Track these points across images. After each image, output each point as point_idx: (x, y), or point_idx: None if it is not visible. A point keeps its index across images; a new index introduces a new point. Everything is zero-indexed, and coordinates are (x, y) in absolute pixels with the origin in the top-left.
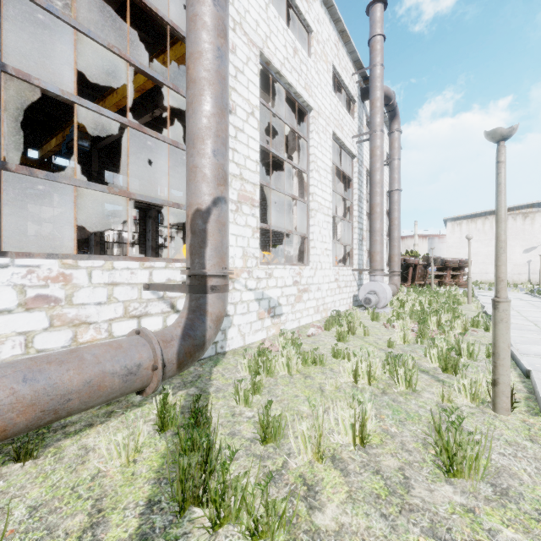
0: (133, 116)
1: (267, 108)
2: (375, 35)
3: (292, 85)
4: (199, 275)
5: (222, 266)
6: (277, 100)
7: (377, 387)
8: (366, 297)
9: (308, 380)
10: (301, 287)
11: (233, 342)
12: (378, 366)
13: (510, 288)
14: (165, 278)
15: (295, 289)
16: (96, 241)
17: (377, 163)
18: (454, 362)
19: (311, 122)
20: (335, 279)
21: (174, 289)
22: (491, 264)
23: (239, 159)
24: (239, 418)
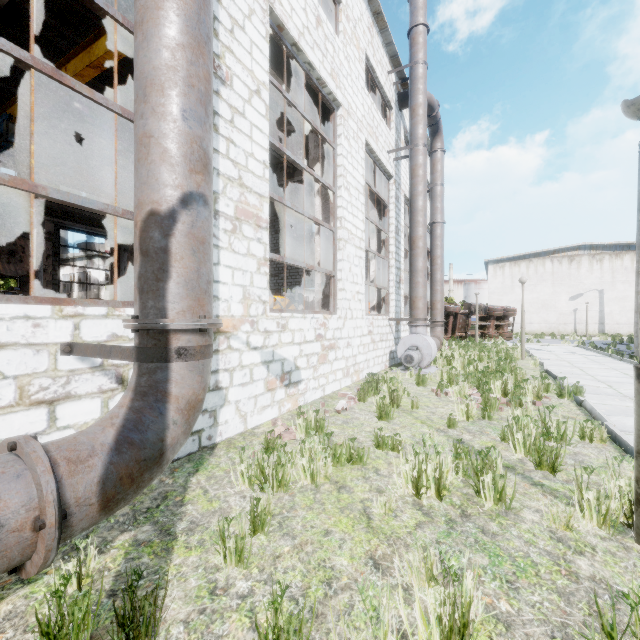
0: (98, 111)
1: (280, 92)
2: (417, 25)
3: (315, 67)
4: (156, 330)
5: (199, 314)
6: (294, 88)
7: (451, 503)
8: (407, 354)
9: (343, 495)
10: (326, 343)
11: (228, 428)
12: (450, 468)
13: (558, 340)
14: (106, 334)
15: (318, 346)
16: (47, 280)
17: (419, 185)
18: (552, 453)
19: (339, 123)
20: (368, 331)
21: (112, 354)
22: (536, 312)
23: (238, 155)
24: (223, 598)
